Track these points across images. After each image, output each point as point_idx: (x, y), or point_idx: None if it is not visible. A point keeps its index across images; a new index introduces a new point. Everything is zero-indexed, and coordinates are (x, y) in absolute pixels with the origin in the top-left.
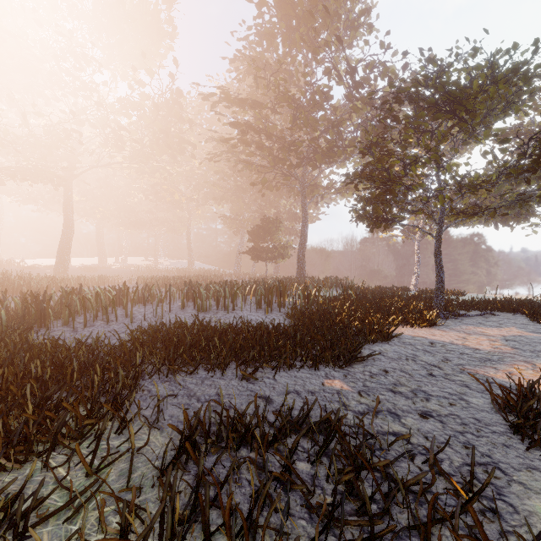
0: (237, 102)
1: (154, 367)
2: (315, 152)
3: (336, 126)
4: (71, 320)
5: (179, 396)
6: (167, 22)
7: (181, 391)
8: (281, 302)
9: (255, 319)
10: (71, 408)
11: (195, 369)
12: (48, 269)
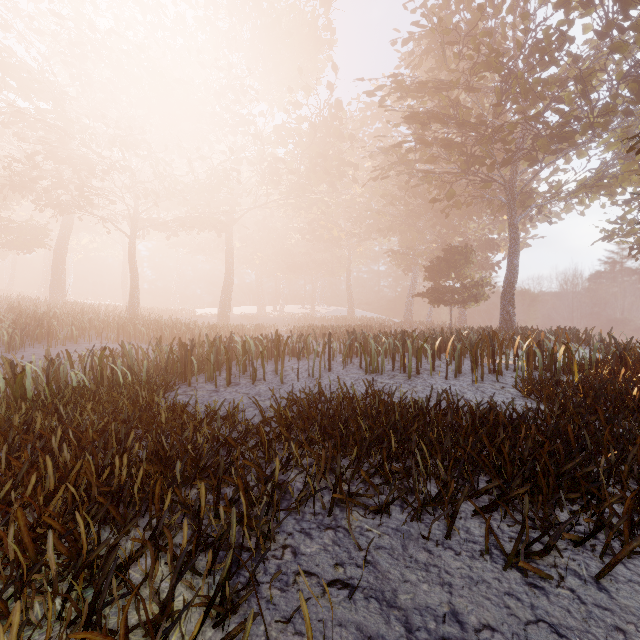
0: (413, 89)
1: (305, 485)
2: (536, 137)
3: (581, 82)
4: (217, 375)
5: (358, 591)
6: (325, 28)
7: (360, 574)
8: (494, 364)
9: (459, 391)
10: (103, 637)
11: (384, 508)
12: (213, 317)
